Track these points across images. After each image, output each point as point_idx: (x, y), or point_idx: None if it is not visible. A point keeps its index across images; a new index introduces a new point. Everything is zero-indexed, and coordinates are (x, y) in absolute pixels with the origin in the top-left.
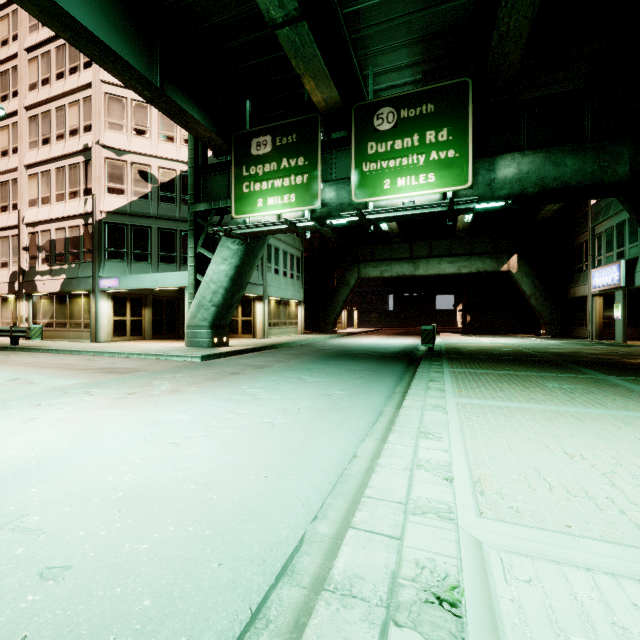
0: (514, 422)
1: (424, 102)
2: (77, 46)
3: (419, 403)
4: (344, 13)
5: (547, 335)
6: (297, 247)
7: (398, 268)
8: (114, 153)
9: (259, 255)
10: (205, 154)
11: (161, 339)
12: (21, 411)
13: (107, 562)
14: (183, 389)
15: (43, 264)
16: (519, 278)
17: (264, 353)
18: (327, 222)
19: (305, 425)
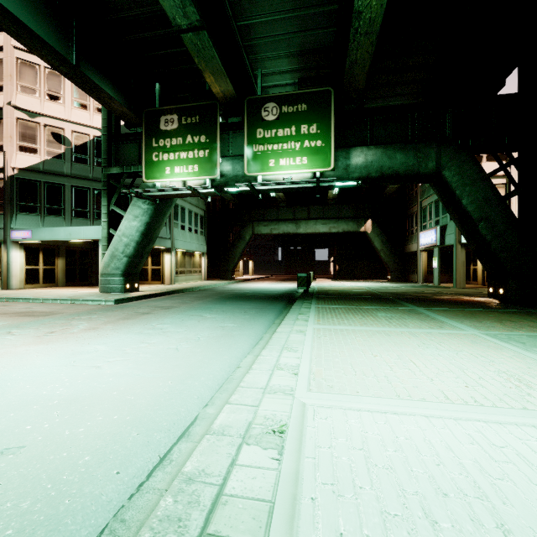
0: (348, 338)
1: (299, 102)
2: None
3: (288, 329)
4: (238, 25)
5: (391, 280)
6: (201, 207)
7: (284, 227)
8: (26, 114)
9: (167, 214)
10: (118, 124)
11: (74, 286)
12: None
13: (53, 441)
14: (100, 327)
15: None
16: (372, 237)
17: (171, 296)
18: (225, 189)
19: (203, 348)
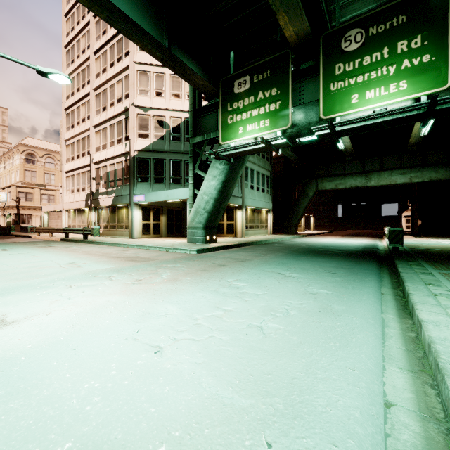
0: None
1: (395, 15)
2: (111, 23)
3: (443, 318)
4: None
5: None
6: (267, 168)
7: (351, 181)
8: (142, 110)
9: (240, 172)
10: (200, 101)
11: (172, 237)
12: (55, 292)
13: None
14: (179, 278)
15: (103, 188)
16: None
17: (244, 248)
18: (296, 140)
19: (300, 335)
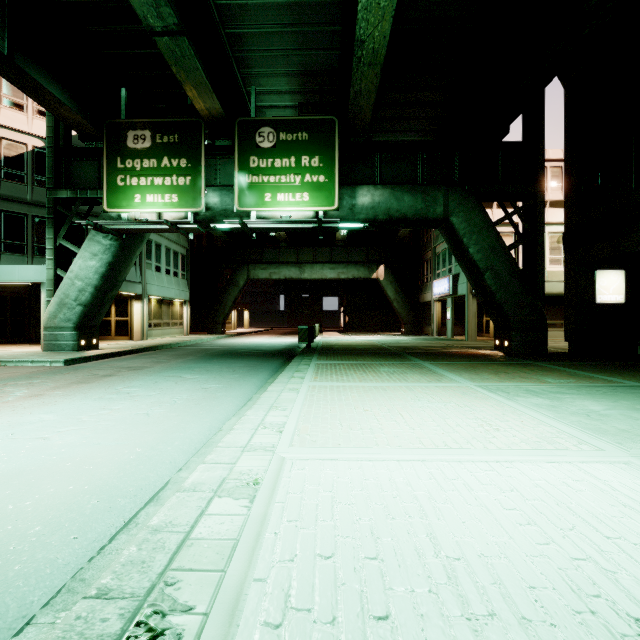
0: (342, 395)
1: (300, 130)
2: None
3: (280, 388)
4: (227, 32)
5: (405, 333)
6: (182, 244)
7: (286, 271)
8: None
9: (137, 252)
10: (68, 135)
11: (4, 343)
12: None
13: None
14: (45, 393)
15: None
16: (385, 285)
17: (142, 355)
18: (211, 225)
19: (179, 412)
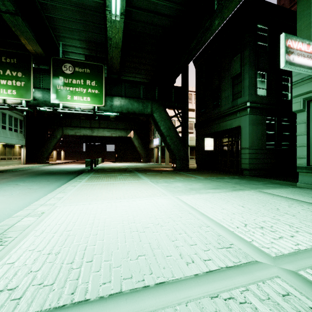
0: (94, 186)
1: (86, 67)
2: None
3: (68, 185)
4: (45, 14)
5: (143, 162)
6: (20, 114)
7: (84, 131)
8: None
9: None
10: None
11: None
12: None
13: None
14: None
15: None
16: (134, 140)
17: None
18: (37, 108)
19: (14, 198)
